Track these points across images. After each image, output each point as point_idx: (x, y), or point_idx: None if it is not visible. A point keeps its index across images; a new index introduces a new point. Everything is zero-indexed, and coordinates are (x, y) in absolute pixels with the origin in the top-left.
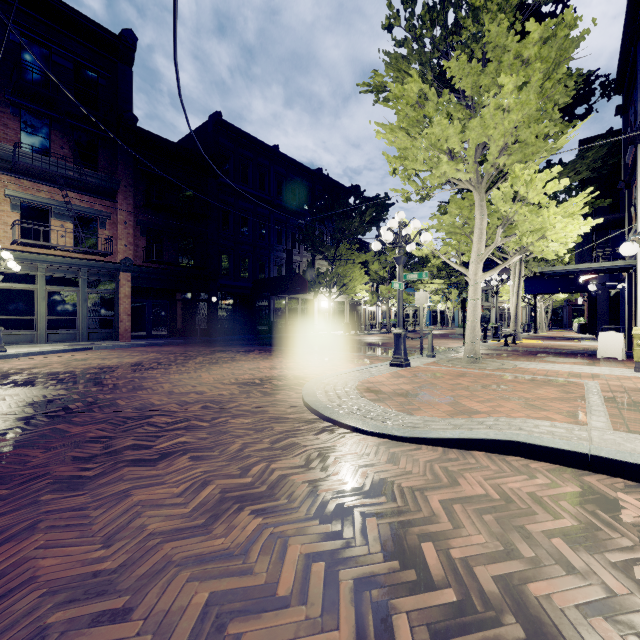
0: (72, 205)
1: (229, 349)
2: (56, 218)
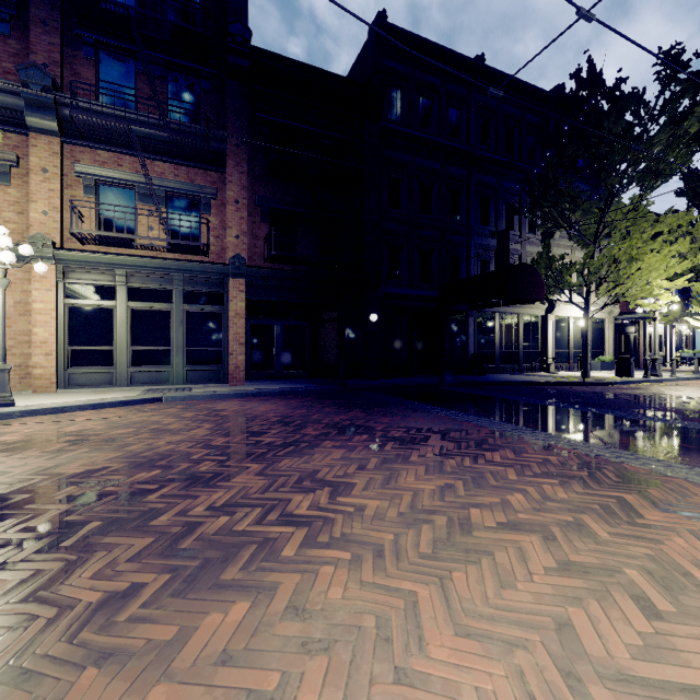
0: (162, 180)
1: (371, 422)
2: (142, 202)
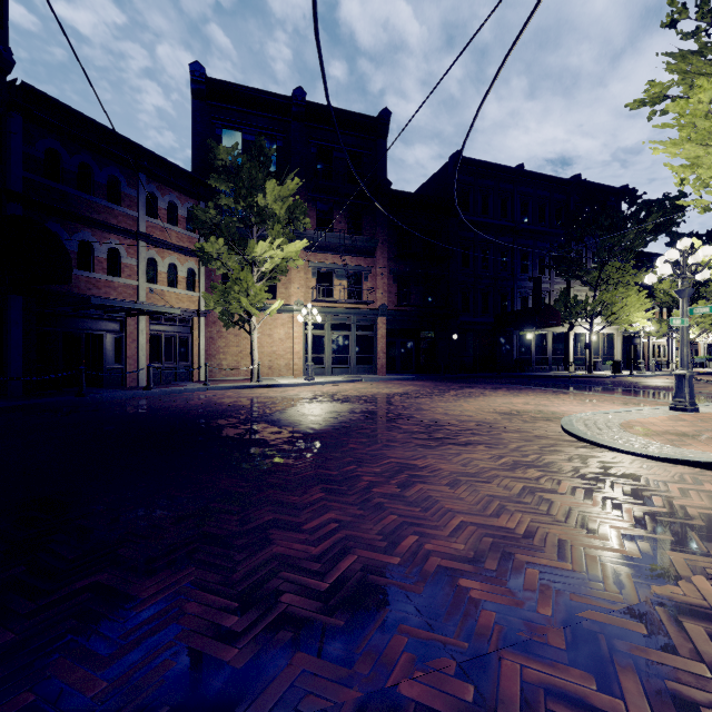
0: (346, 266)
1: (475, 386)
2: (336, 278)
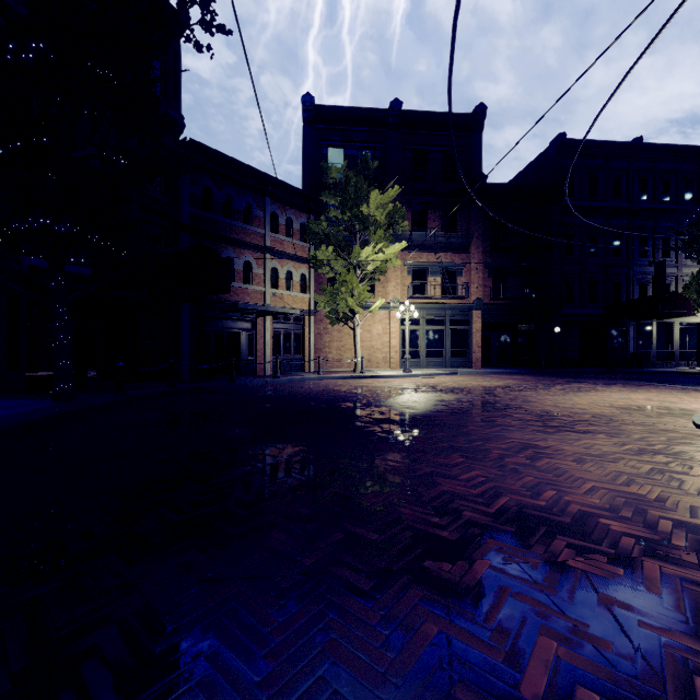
0: (440, 263)
1: (583, 381)
2: (431, 275)
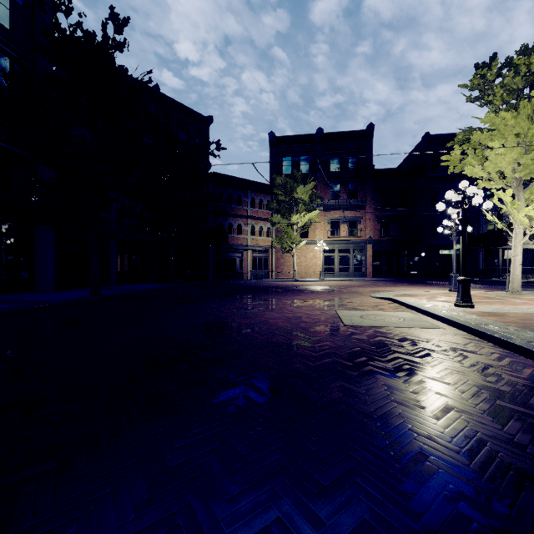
0: (347, 217)
1: (410, 284)
2: (341, 224)
